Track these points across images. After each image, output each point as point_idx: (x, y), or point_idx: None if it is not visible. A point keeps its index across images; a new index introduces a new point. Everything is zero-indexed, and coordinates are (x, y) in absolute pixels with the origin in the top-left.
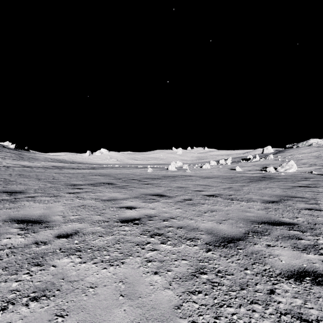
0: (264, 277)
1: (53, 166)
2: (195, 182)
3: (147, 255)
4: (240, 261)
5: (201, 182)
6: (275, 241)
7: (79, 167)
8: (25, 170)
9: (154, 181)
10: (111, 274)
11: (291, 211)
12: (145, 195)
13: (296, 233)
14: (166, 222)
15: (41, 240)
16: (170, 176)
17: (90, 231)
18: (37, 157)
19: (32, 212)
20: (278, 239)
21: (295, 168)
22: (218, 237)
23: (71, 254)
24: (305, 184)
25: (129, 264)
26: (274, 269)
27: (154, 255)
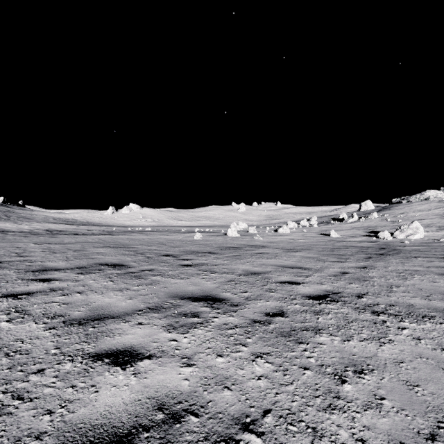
0: None
1: (46, 229)
2: (275, 260)
3: None
4: None
5: (286, 260)
6: None
7: (89, 231)
8: None
9: (203, 259)
10: None
11: None
12: (177, 300)
13: None
14: None
15: None
16: (230, 247)
17: None
18: (34, 216)
19: None
20: None
21: (423, 233)
22: None
23: None
24: None
25: None
26: None
27: None
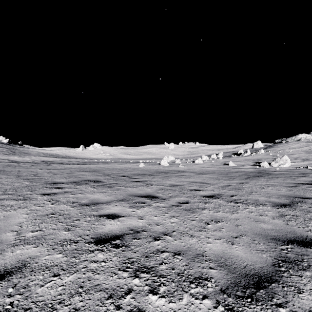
0: None
1: (42, 161)
2: (189, 179)
3: None
4: None
5: (196, 179)
6: None
7: (70, 162)
8: (10, 165)
9: (145, 178)
10: None
11: None
12: (133, 197)
13: None
14: (158, 243)
15: None
16: (162, 172)
17: (44, 263)
18: (30, 152)
19: None
20: None
21: (290, 163)
22: (238, 275)
23: None
24: (307, 181)
25: None
26: None
27: None
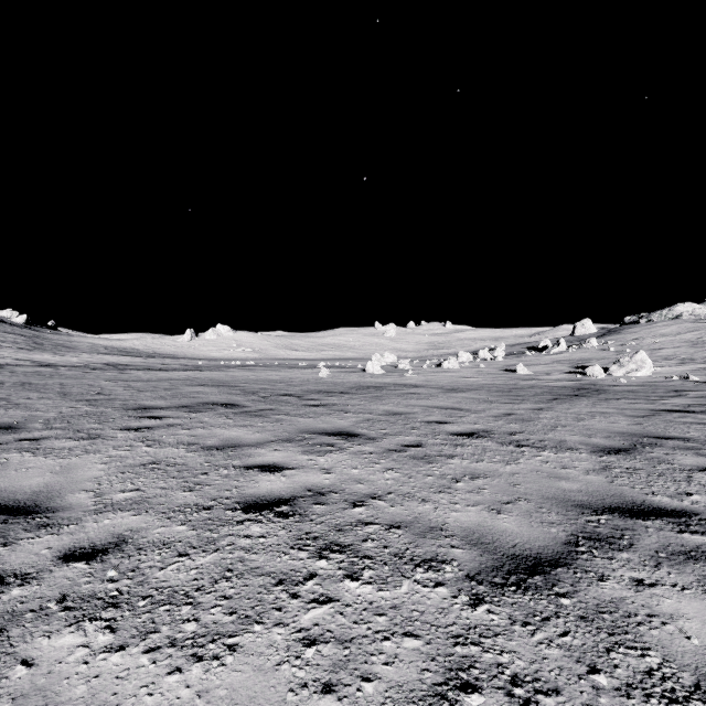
0: (653, 703)
1: (106, 363)
2: (428, 401)
3: (305, 620)
4: (571, 638)
5: (442, 401)
6: (654, 570)
7: (166, 366)
8: (39, 373)
9: (333, 400)
10: (191, 693)
11: (670, 475)
12: (309, 434)
13: (702, 543)
14: (361, 510)
15: (15, 571)
16: (369, 386)
17: (158, 538)
18: (75, 344)
19: (19, 481)
20: (659, 563)
21: (651, 368)
22: (500, 557)
23: (89, 618)
24: (681, 406)
25: (252, 654)
26: (674, 668)
27: (324, 620)
